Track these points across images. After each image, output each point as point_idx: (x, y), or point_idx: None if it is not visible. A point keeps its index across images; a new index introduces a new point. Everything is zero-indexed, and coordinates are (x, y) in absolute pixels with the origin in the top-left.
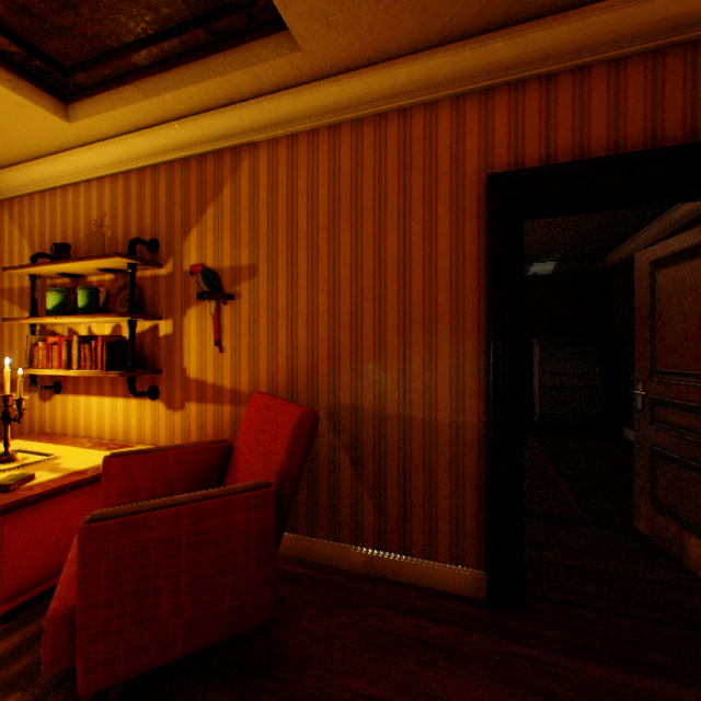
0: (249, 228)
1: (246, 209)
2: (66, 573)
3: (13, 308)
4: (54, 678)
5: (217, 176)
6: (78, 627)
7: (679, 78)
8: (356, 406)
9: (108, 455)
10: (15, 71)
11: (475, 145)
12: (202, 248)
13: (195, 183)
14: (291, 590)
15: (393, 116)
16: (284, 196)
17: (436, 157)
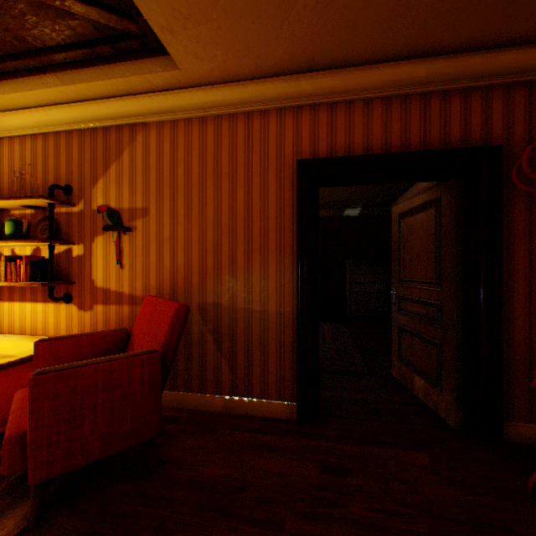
0: (142, 182)
1: (141, 168)
2: (13, 416)
3: None
4: (3, 489)
5: (118, 143)
6: (29, 440)
7: (398, 114)
8: (217, 304)
9: (38, 340)
10: None
11: (291, 140)
12: (107, 193)
13: (101, 147)
14: (173, 426)
15: (241, 116)
16: (168, 161)
17: (268, 145)
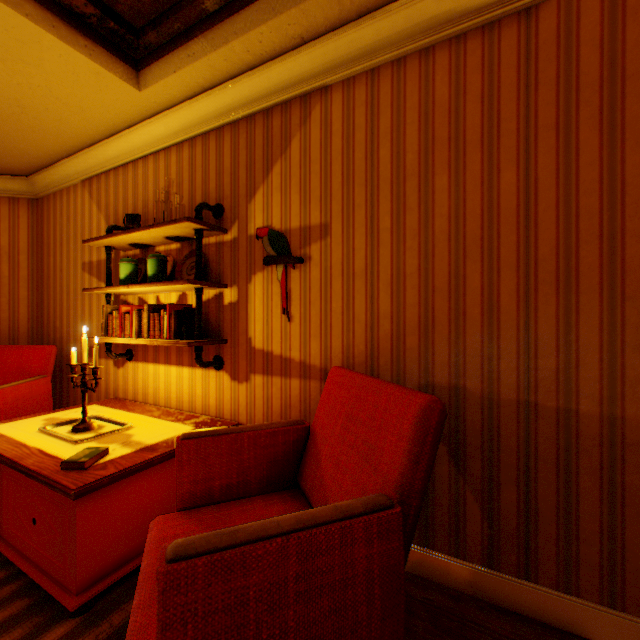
0: (319, 183)
1: (317, 162)
2: (139, 595)
3: (92, 280)
4: None
5: (284, 130)
6: None
7: None
8: (456, 387)
9: (181, 436)
10: (91, 36)
11: None
12: (267, 209)
13: (260, 141)
14: None
15: (510, 22)
16: (361, 142)
17: (576, 63)
